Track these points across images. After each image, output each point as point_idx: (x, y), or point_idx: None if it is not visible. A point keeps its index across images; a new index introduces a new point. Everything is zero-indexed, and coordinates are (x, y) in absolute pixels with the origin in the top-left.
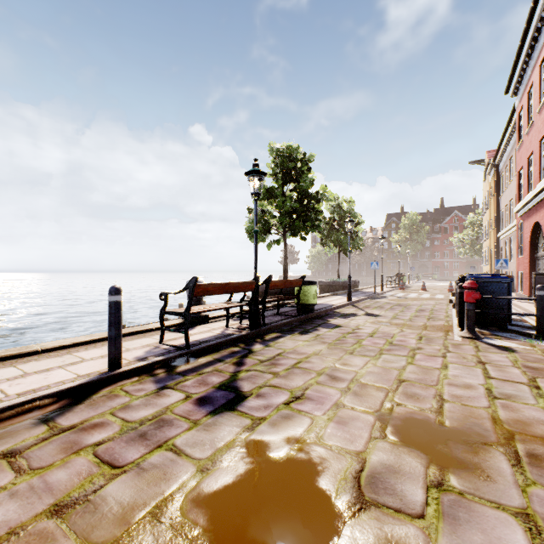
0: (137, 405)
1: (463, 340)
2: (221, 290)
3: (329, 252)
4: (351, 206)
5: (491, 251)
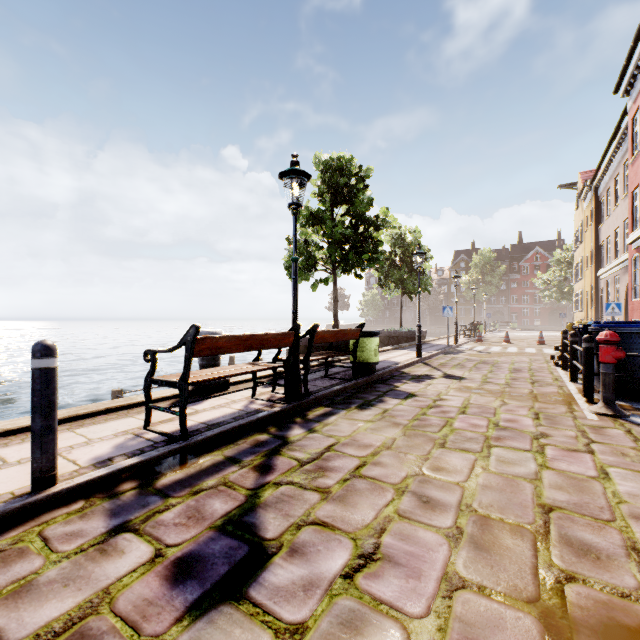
0: (48, 581)
1: (602, 419)
2: (240, 345)
3: (389, 294)
4: (417, 237)
5: (587, 294)
